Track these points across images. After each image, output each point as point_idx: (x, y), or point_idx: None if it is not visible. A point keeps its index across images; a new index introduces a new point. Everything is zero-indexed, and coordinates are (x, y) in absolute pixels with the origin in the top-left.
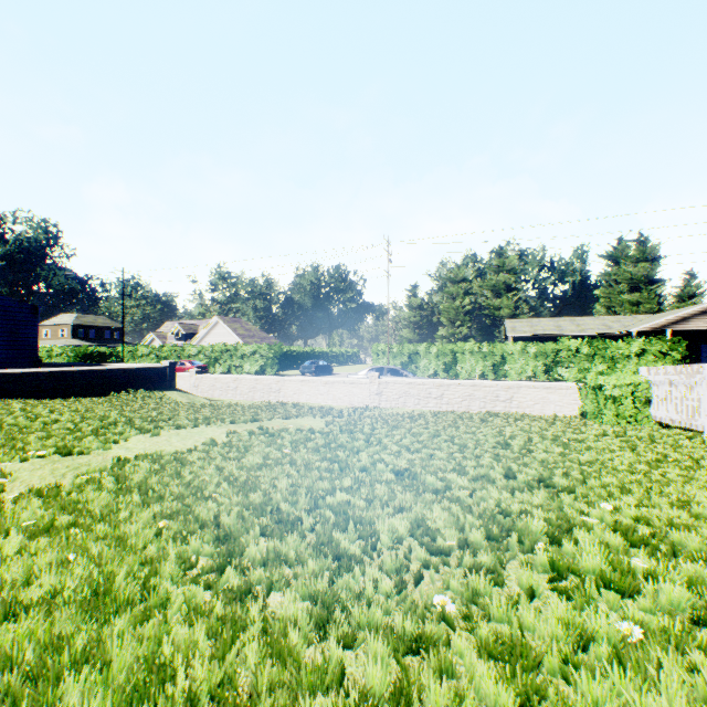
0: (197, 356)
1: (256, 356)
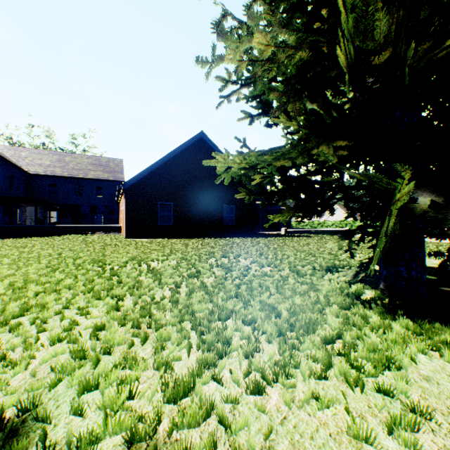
0: (331, 226)
1: None
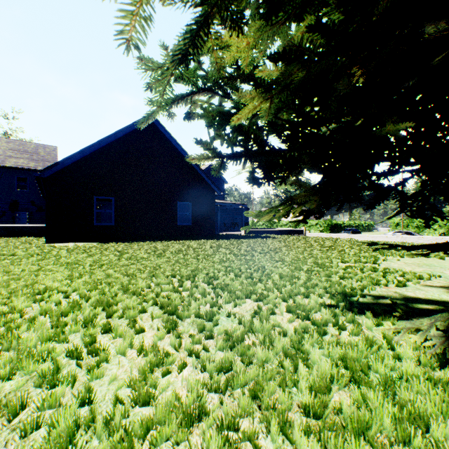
0: (285, 225)
1: (317, 226)
